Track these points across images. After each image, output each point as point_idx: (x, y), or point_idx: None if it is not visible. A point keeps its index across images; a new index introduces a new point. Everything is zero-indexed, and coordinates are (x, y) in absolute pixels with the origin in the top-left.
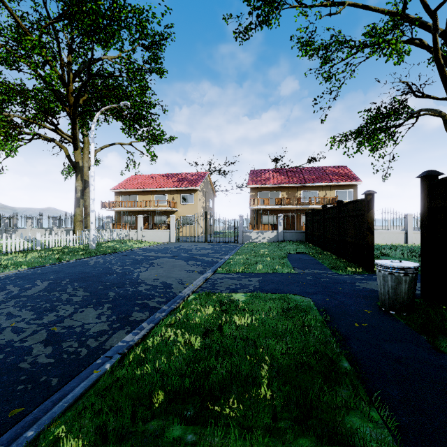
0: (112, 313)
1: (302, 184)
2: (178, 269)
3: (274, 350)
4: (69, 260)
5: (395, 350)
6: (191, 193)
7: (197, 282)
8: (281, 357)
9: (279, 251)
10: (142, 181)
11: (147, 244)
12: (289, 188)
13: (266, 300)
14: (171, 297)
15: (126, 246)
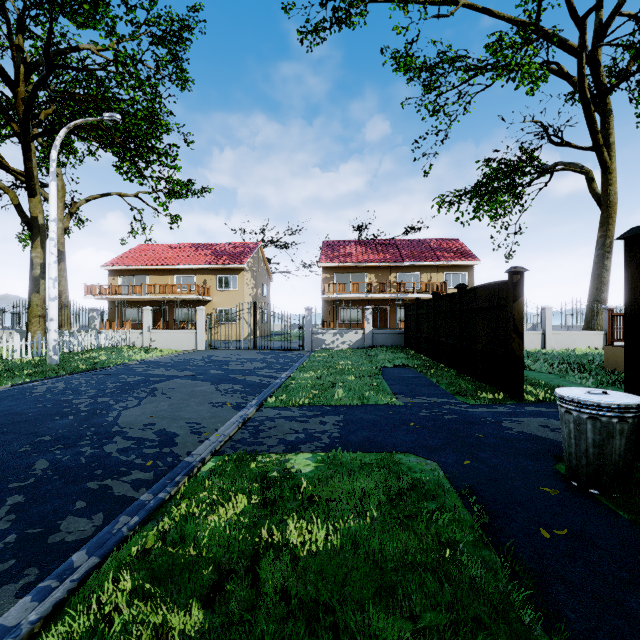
0: (12, 523)
1: (397, 263)
2: (197, 400)
3: None
4: None
5: None
6: (232, 274)
7: (226, 428)
8: None
9: (367, 364)
10: (154, 255)
11: (157, 354)
12: (380, 269)
13: (354, 470)
14: (167, 467)
15: (118, 357)
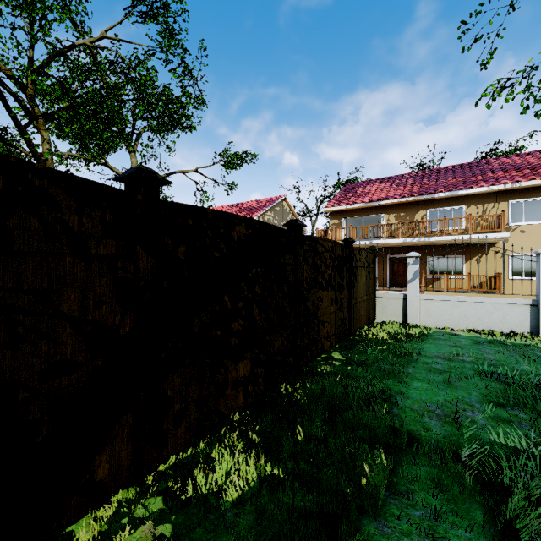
0: None
1: (425, 196)
2: None
3: None
4: None
5: None
6: None
7: None
8: None
9: None
10: None
11: None
12: (401, 207)
13: None
14: None
15: None
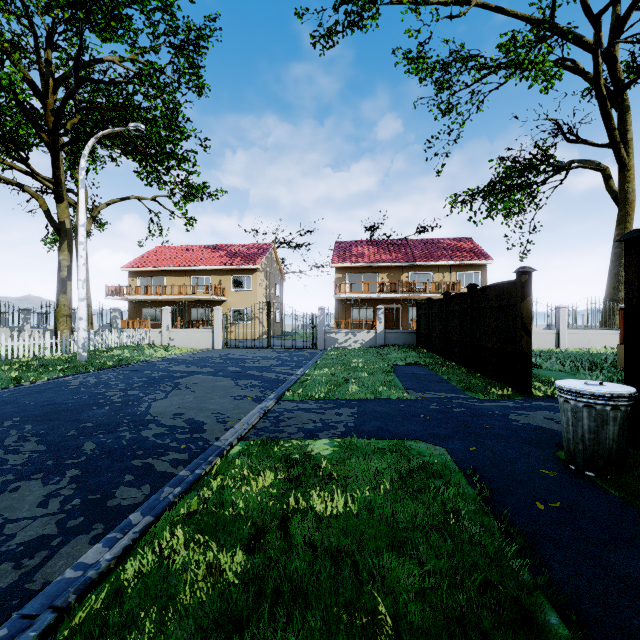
0: (75, 491)
1: (410, 263)
2: (220, 394)
3: (397, 580)
4: (35, 381)
5: (634, 569)
6: (247, 275)
7: (249, 418)
8: (414, 606)
9: (380, 362)
10: (171, 256)
11: (176, 352)
12: (392, 269)
13: (368, 454)
14: (199, 449)
15: (141, 355)
